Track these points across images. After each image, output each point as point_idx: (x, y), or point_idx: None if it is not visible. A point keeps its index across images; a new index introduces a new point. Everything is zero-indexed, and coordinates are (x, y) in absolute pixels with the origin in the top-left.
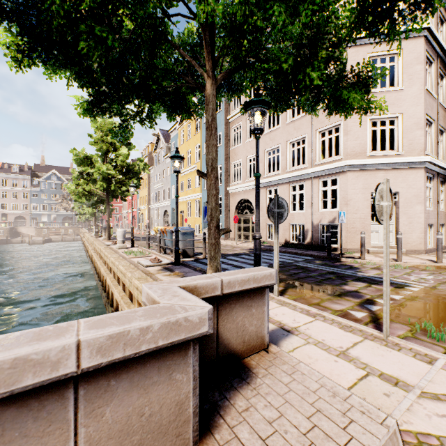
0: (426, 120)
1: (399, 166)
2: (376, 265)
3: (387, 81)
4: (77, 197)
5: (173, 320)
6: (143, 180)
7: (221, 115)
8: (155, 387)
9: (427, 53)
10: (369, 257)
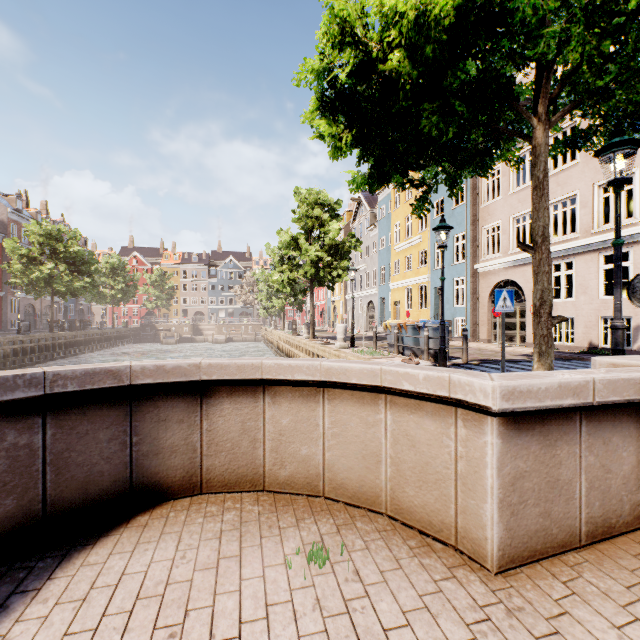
0: None
1: None
2: None
3: None
4: (281, 286)
5: None
6: None
7: None
8: None
9: None
10: None
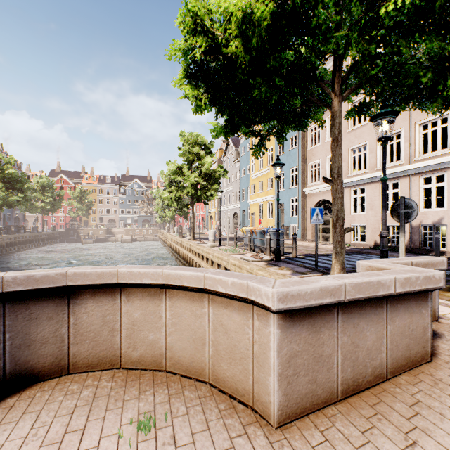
0: None
1: None
2: None
3: None
4: (170, 202)
5: (427, 275)
6: None
7: None
8: (414, 314)
9: None
10: None
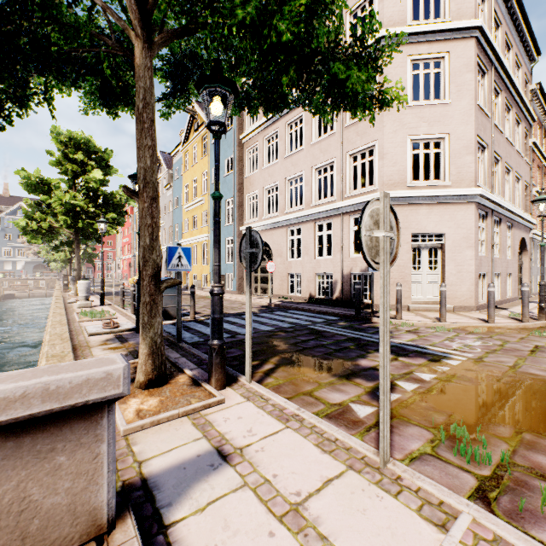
0: (478, 143)
1: (446, 200)
2: (414, 326)
3: (432, 93)
4: (29, 237)
5: None
6: None
7: (233, 133)
8: None
9: (479, 60)
10: (408, 316)
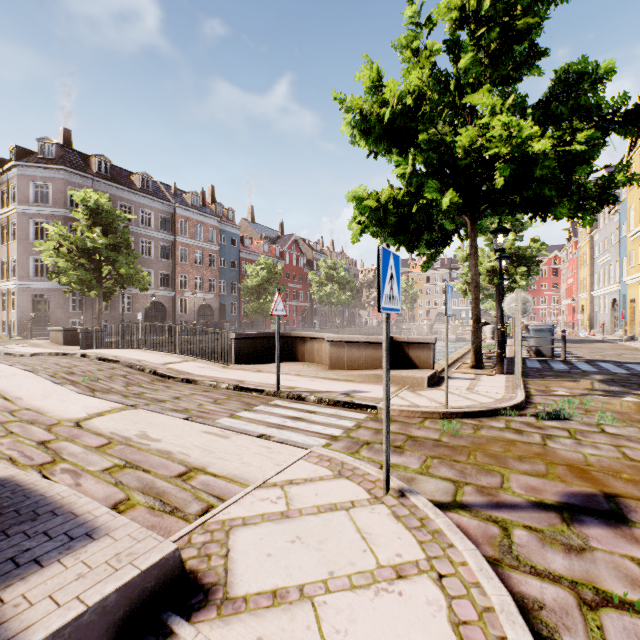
0: None
1: None
2: None
3: None
4: (463, 294)
5: (377, 337)
6: (582, 252)
7: None
8: (375, 351)
9: None
10: None
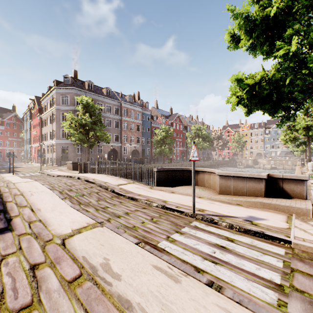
0: None
1: None
2: None
3: None
4: (284, 142)
5: (258, 174)
6: None
7: None
8: (256, 184)
9: None
10: None
